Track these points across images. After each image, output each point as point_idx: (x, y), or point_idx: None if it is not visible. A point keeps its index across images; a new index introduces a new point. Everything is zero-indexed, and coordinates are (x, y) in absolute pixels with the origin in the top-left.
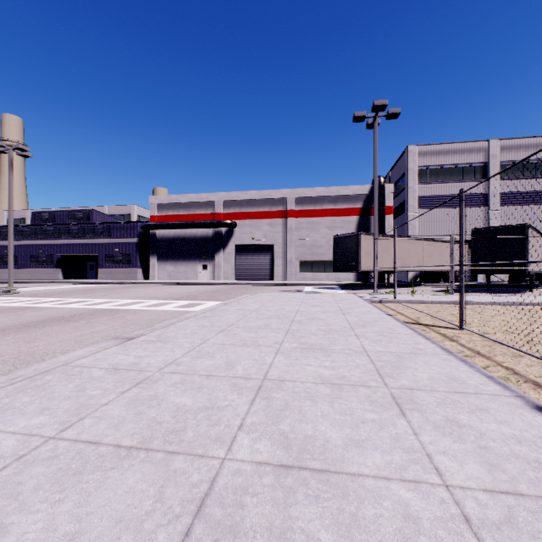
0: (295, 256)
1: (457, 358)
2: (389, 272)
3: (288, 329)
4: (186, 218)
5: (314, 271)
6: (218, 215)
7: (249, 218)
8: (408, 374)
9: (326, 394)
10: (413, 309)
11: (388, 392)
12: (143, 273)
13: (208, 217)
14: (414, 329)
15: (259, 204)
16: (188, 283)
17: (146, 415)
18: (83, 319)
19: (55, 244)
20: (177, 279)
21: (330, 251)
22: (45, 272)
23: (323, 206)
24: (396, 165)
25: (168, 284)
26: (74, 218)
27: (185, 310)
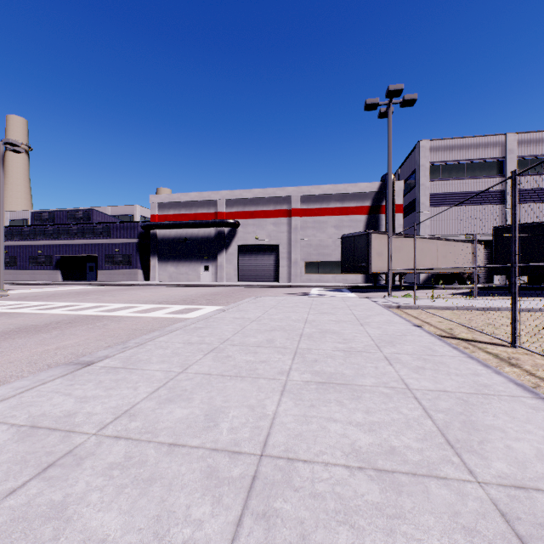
0: (301, 256)
1: None
2: (401, 273)
3: (296, 348)
4: (188, 217)
5: (320, 272)
6: (221, 214)
7: (252, 218)
8: (497, 445)
9: (374, 502)
10: (439, 317)
11: (486, 498)
12: (144, 274)
13: (210, 216)
14: (458, 348)
15: (263, 203)
16: (189, 285)
17: None
18: (56, 329)
19: (54, 244)
20: (178, 281)
21: (337, 251)
22: (44, 273)
23: (329, 204)
24: (406, 162)
25: (168, 286)
26: (74, 218)
27: (177, 317)
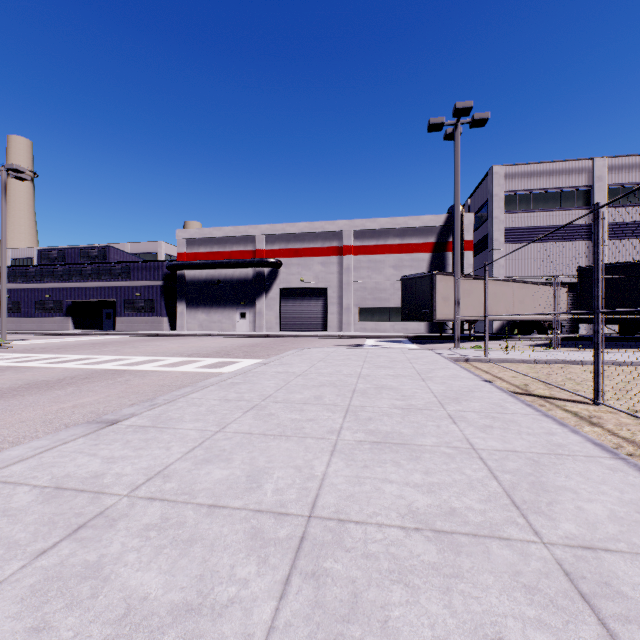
0: (354, 302)
1: (632, 466)
2: (471, 321)
3: (348, 406)
4: (221, 255)
5: (377, 320)
6: (260, 252)
7: (297, 256)
8: (568, 506)
9: (430, 562)
10: (514, 371)
11: (550, 558)
12: (169, 322)
13: (248, 254)
14: (533, 405)
15: (309, 239)
16: (222, 335)
17: (51, 636)
18: (72, 385)
19: (64, 288)
20: (210, 330)
21: (396, 295)
22: (52, 321)
23: (387, 240)
24: (477, 191)
25: (198, 337)
26: (88, 256)
27: (210, 371)
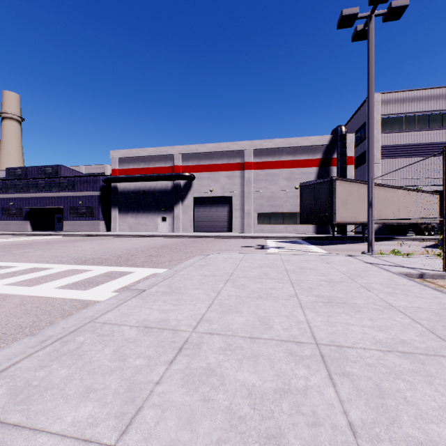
0: (253, 208)
1: None
2: (364, 224)
3: None
4: (146, 171)
5: (272, 223)
6: (177, 168)
7: (207, 171)
8: None
9: None
10: None
11: None
12: (106, 225)
13: (167, 170)
14: None
15: (217, 157)
16: (144, 235)
17: None
18: None
19: (24, 197)
20: (137, 231)
21: (289, 202)
22: (15, 224)
23: (281, 157)
24: (354, 117)
25: (123, 237)
26: (44, 173)
27: (67, 298)
